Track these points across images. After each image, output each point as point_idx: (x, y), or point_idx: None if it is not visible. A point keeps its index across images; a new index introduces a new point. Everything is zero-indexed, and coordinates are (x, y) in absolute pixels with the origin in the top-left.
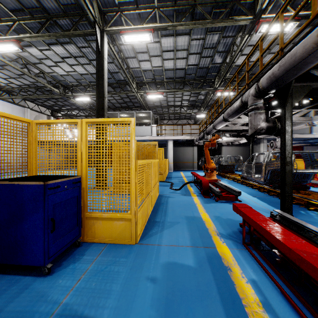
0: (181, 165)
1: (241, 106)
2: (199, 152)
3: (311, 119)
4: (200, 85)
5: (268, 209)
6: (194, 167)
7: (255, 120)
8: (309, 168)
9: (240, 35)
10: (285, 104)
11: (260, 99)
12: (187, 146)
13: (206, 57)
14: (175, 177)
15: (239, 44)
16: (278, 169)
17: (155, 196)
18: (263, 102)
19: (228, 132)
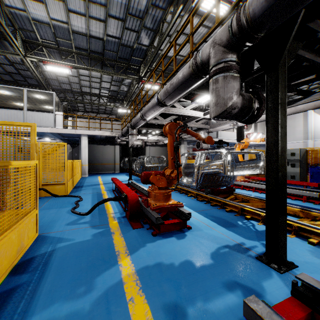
0: (100, 167)
1: (192, 73)
2: (122, 152)
3: None
4: (123, 71)
5: (235, 242)
6: (115, 169)
7: (226, 89)
8: (244, 170)
9: (171, 11)
10: (281, 61)
11: (233, 52)
12: (107, 145)
13: (131, 30)
14: (89, 185)
15: (171, 19)
16: (224, 173)
17: (15, 252)
18: (237, 59)
19: (156, 129)
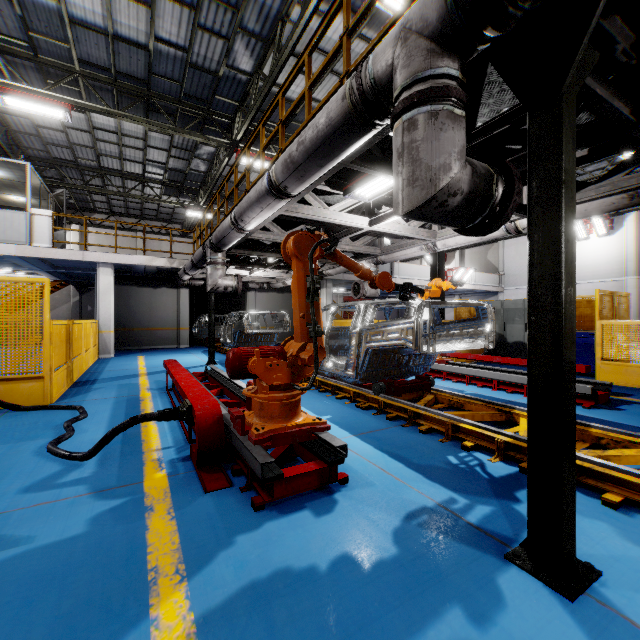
0: (144, 336)
1: (349, 113)
2: (196, 304)
3: (436, 236)
4: (196, 128)
5: (451, 513)
6: (180, 340)
7: (435, 145)
8: (452, 341)
9: None
10: (567, 77)
11: (453, 54)
12: (160, 287)
13: (213, 33)
14: (112, 377)
15: (300, 16)
16: (416, 349)
17: None
18: (460, 74)
19: (267, 253)
